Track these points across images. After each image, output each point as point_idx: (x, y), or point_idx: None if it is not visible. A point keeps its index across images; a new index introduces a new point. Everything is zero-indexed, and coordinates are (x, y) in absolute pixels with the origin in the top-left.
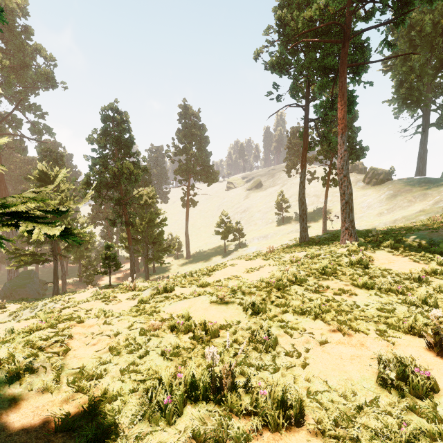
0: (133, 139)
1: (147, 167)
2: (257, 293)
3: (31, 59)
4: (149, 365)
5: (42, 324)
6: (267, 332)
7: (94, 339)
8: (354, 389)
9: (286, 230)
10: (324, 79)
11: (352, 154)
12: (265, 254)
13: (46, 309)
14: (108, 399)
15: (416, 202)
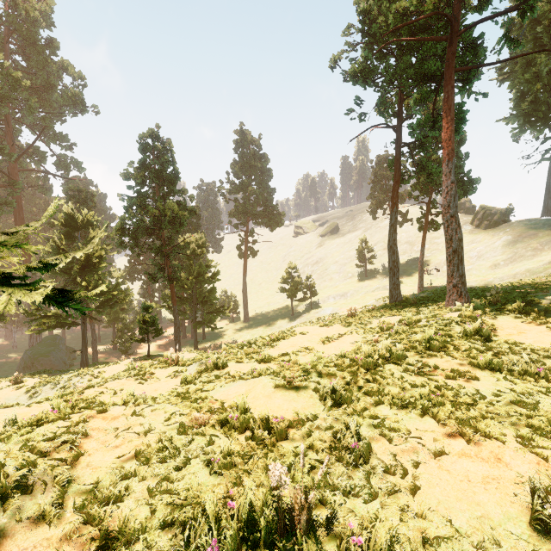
0: (177, 173)
1: (196, 209)
2: (338, 375)
3: (57, 78)
4: (189, 482)
5: (51, 415)
6: (356, 436)
7: (117, 439)
8: (495, 536)
9: (371, 286)
10: (424, 90)
11: (458, 189)
12: (345, 318)
13: (69, 386)
14: (126, 539)
15: (543, 250)
